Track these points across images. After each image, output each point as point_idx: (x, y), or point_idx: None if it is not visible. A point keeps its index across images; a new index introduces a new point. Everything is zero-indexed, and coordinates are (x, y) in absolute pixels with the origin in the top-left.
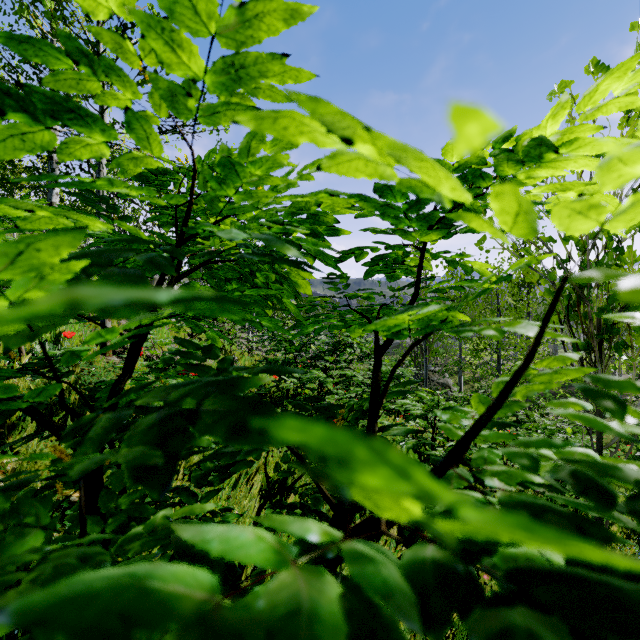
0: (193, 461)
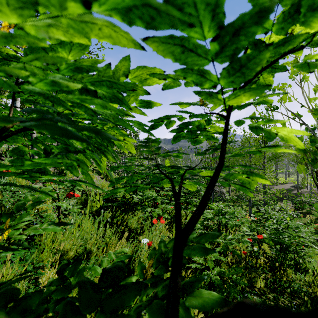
0: (70, 254)
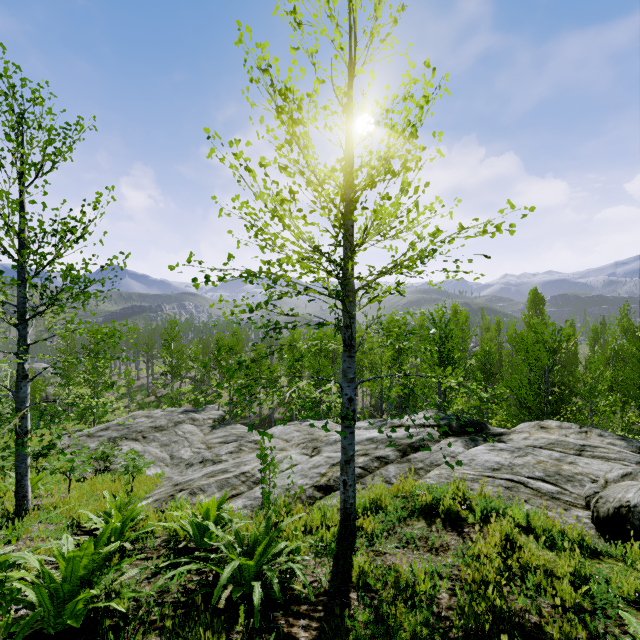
0: None
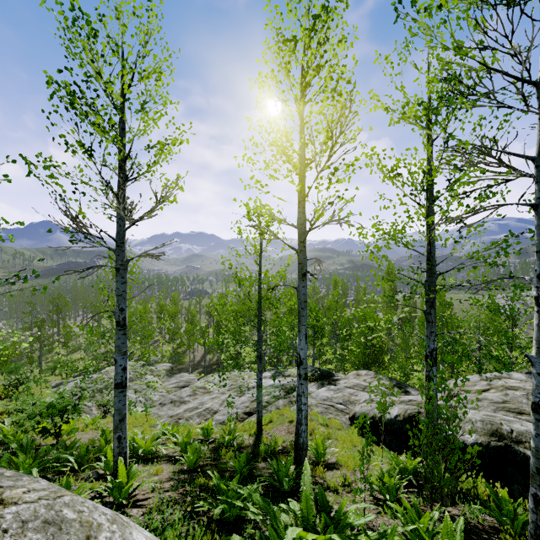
0: None
